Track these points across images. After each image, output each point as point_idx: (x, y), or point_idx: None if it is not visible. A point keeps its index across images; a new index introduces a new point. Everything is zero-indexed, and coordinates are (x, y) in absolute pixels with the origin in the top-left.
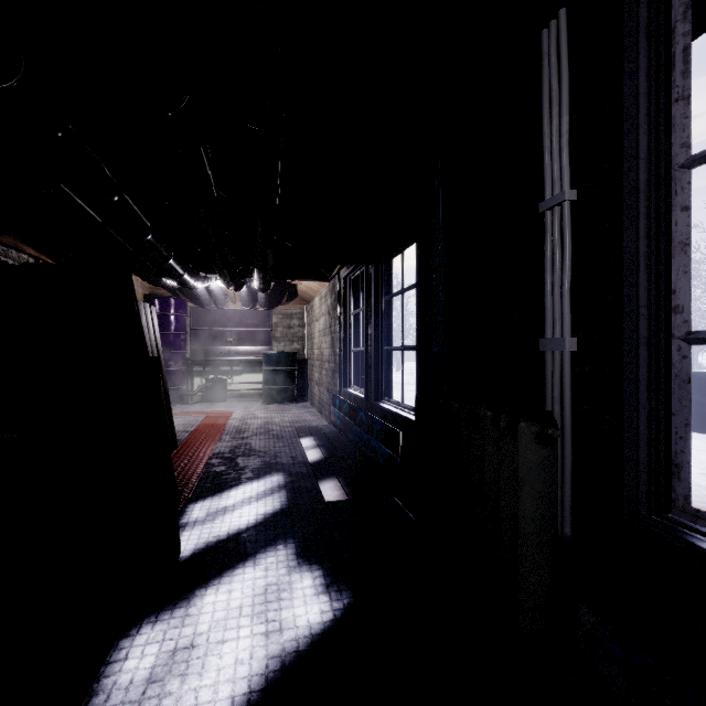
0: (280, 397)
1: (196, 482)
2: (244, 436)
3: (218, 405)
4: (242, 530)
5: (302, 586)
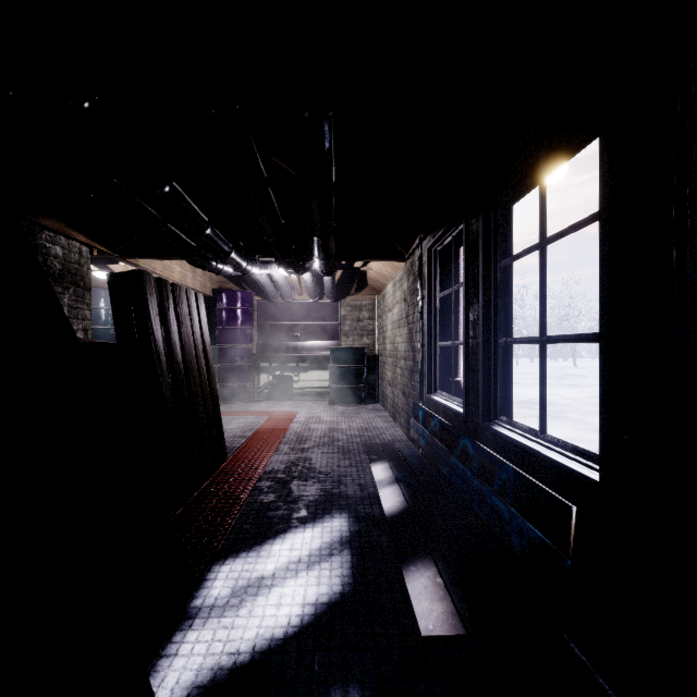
0: (348, 397)
1: (234, 520)
2: (304, 447)
3: (284, 404)
4: (276, 641)
5: None
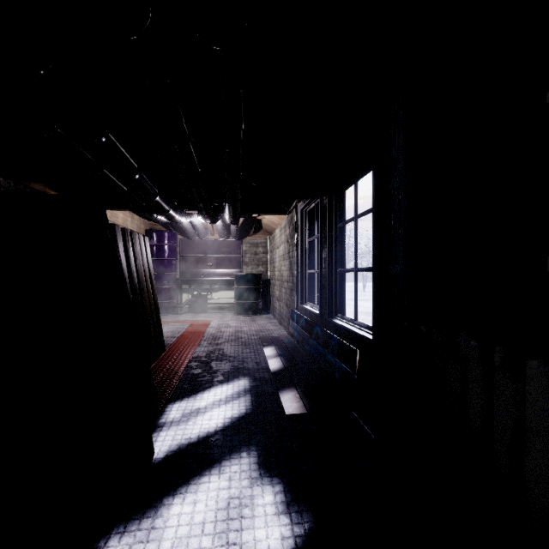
0: (248, 310)
1: (177, 383)
2: (218, 342)
3: (200, 315)
4: (210, 433)
5: (263, 502)
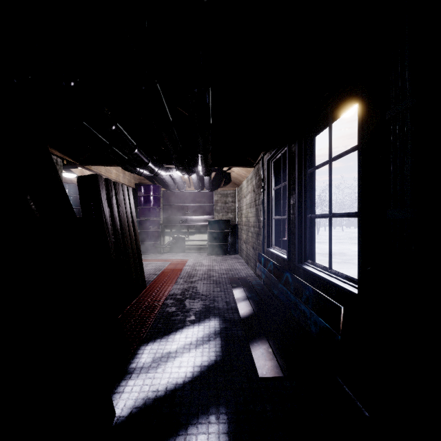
0: (219, 251)
1: (152, 322)
2: (192, 280)
3: (179, 255)
4: (178, 385)
5: None
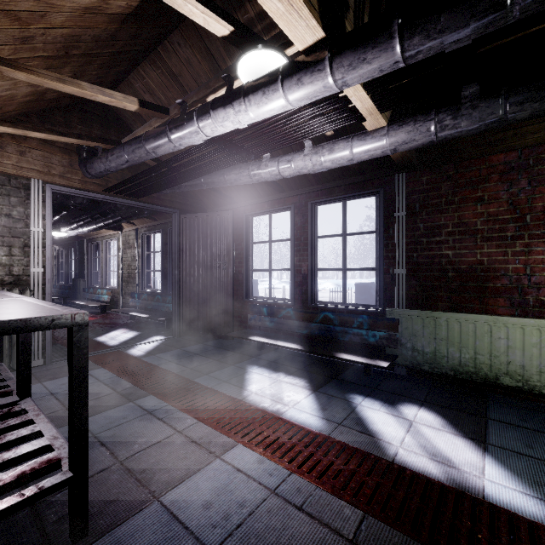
0: None
1: None
2: None
3: None
4: None
5: None
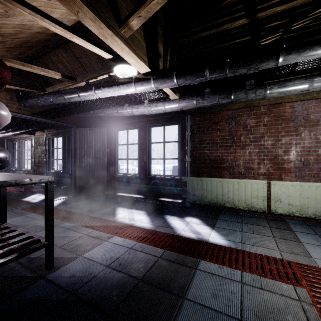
0: None
1: None
2: None
3: None
4: None
5: None
